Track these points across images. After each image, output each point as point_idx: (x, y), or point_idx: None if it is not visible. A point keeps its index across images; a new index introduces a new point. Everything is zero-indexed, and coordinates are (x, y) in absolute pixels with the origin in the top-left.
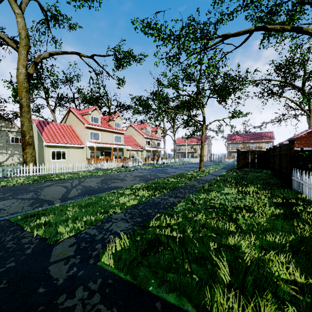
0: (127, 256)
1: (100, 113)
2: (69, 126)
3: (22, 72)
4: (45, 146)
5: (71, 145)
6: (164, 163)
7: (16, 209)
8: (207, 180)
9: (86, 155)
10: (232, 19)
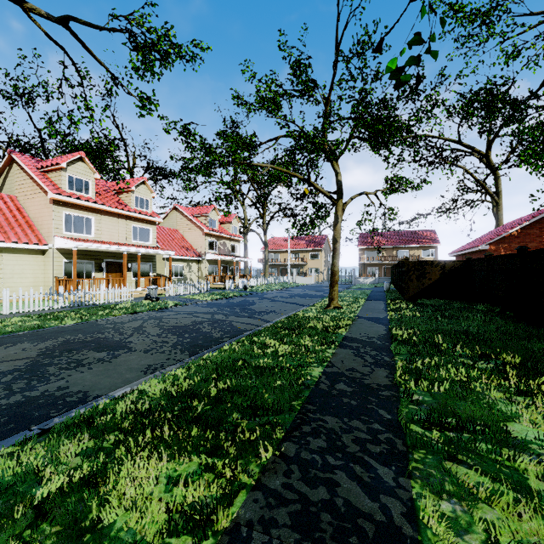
0: None
1: (94, 171)
2: (10, 198)
3: None
4: None
5: (5, 244)
6: (245, 286)
7: None
8: (375, 341)
9: (53, 270)
10: None
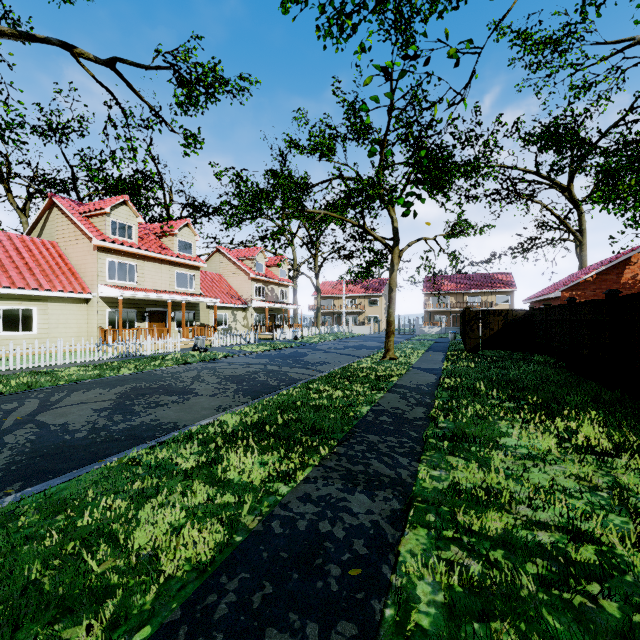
0: None
1: (137, 215)
2: (51, 244)
3: None
4: None
5: (51, 293)
6: (296, 337)
7: None
8: (422, 388)
9: (97, 319)
10: (457, 7)
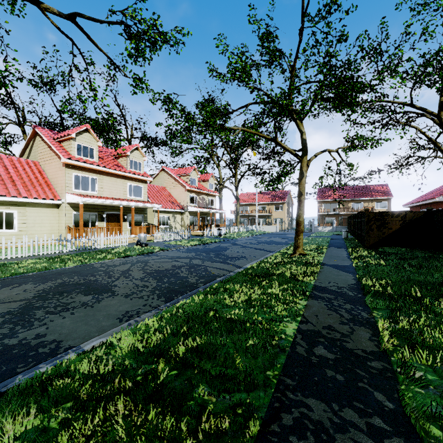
0: None
1: (97, 140)
2: (34, 163)
3: None
4: None
5: (28, 200)
6: (220, 234)
7: None
8: (346, 292)
9: (65, 220)
10: None
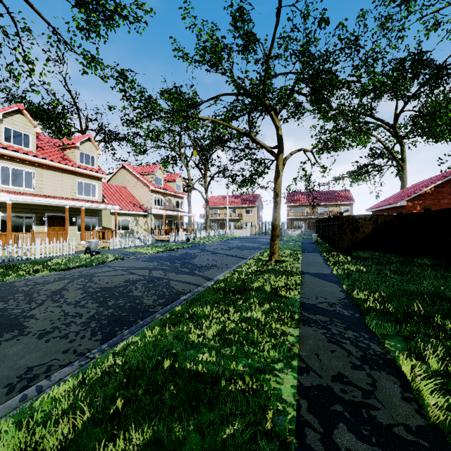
0: None
1: (35, 125)
2: None
3: None
4: None
5: None
6: (188, 239)
7: None
8: (341, 311)
9: None
10: None
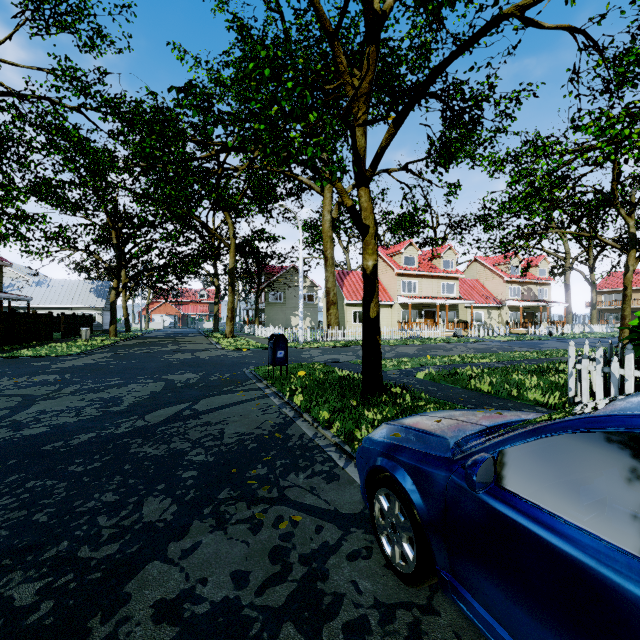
0: (432, 374)
1: (418, 250)
2: None
3: (327, 220)
4: (346, 304)
5: None
6: (549, 332)
7: (349, 359)
8: None
9: (396, 316)
10: None
